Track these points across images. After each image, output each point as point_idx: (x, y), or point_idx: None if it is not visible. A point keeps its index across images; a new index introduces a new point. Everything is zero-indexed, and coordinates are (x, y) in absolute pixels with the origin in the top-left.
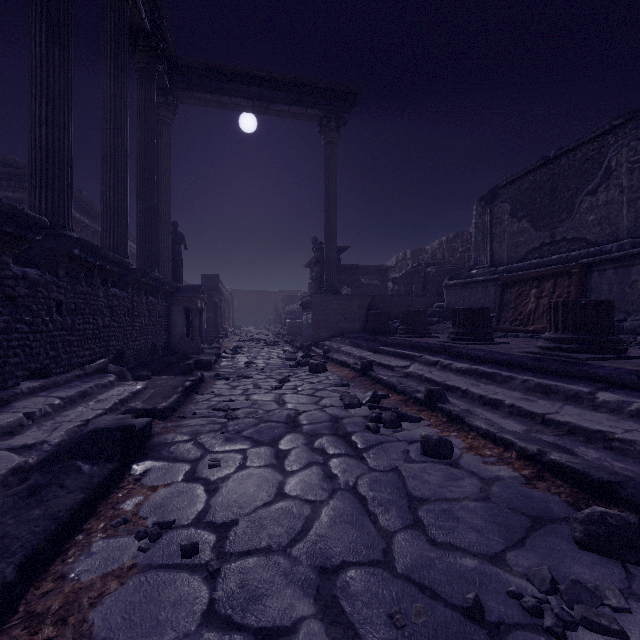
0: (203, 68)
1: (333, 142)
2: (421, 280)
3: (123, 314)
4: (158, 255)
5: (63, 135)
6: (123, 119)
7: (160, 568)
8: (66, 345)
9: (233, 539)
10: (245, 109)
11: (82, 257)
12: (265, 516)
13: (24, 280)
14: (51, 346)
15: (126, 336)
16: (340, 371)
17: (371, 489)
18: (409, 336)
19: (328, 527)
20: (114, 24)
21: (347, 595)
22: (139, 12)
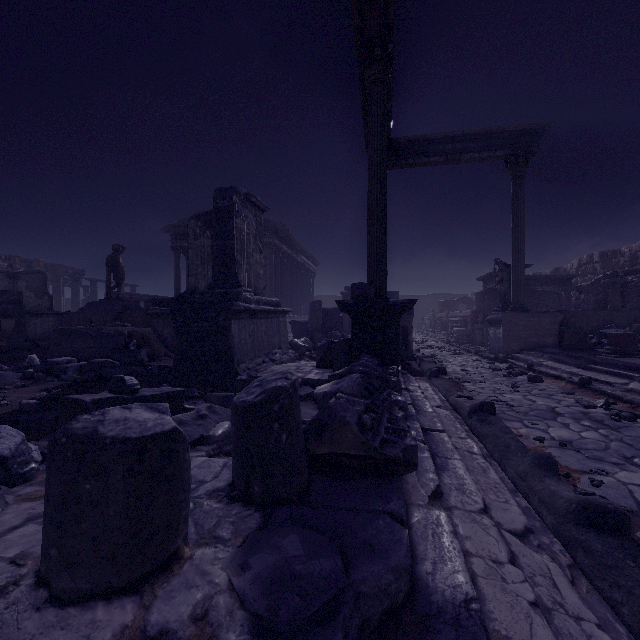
0: (408, 141)
1: (521, 176)
2: (619, 291)
3: None
4: None
5: (385, 243)
6: None
7: (555, 447)
8: None
9: (576, 445)
10: (439, 163)
11: None
12: (583, 442)
13: None
14: None
15: None
16: (556, 383)
17: (632, 442)
18: (618, 356)
19: (618, 448)
20: None
21: (639, 463)
22: None
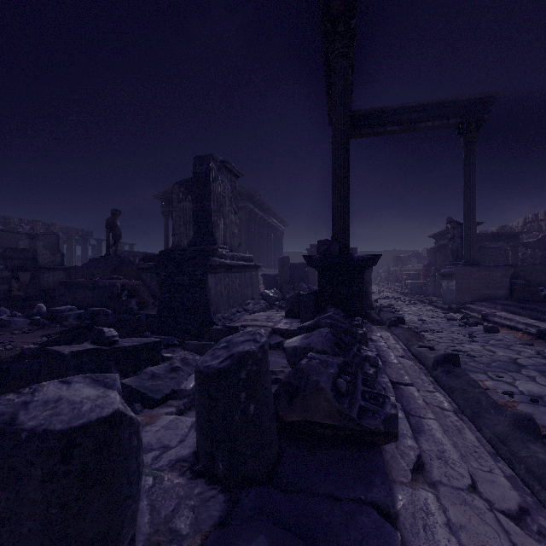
0: (367, 113)
1: (472, 141)
2: None
3: None
4: None
5: (348, 203)
6: None
7: (527, 403)
8: None
9: None
10: (395, 132)
11: None
12: None
13: None
14: None
15: None
16: (512, 333)
17: None
18: None
19: None
20: None
21: None
22: None
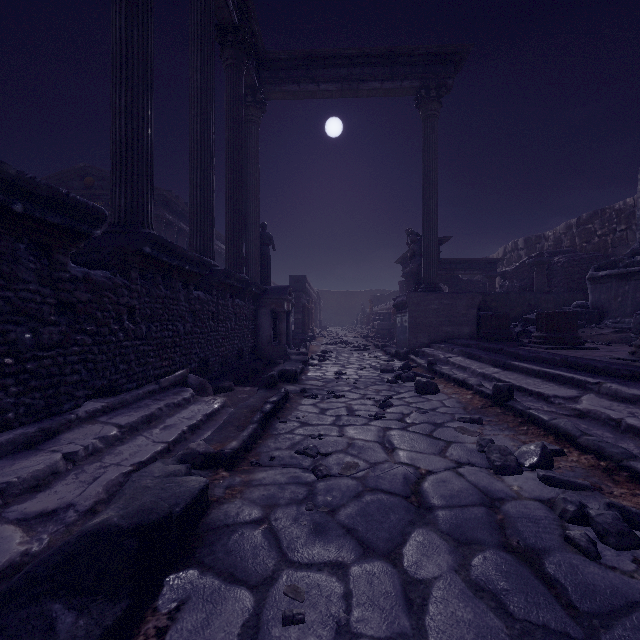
0: (290, 58)
1: (433, 115)
2: (545, 273)
3: (207, 319)
4: (247, 257)
5: (142, 124)
6: (209, 113)
7: None
8: (140, 356)
9: None
10: (333, 95)
11: (155, 256)
12: None
13: (86, 283)
14: (121, 358)
15: (210, 342)
16: (458, 394)
17: None
18: (552, 347)
19: None
20: (200, 14)
21: None
22: (227, 5)
